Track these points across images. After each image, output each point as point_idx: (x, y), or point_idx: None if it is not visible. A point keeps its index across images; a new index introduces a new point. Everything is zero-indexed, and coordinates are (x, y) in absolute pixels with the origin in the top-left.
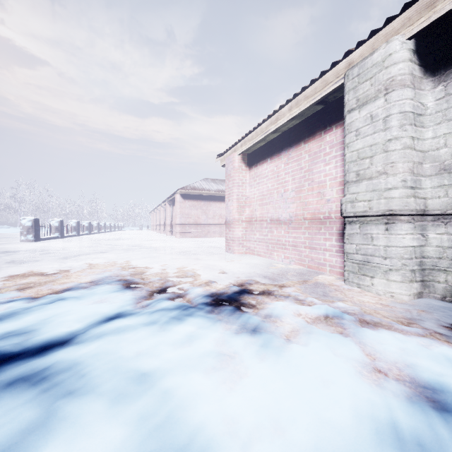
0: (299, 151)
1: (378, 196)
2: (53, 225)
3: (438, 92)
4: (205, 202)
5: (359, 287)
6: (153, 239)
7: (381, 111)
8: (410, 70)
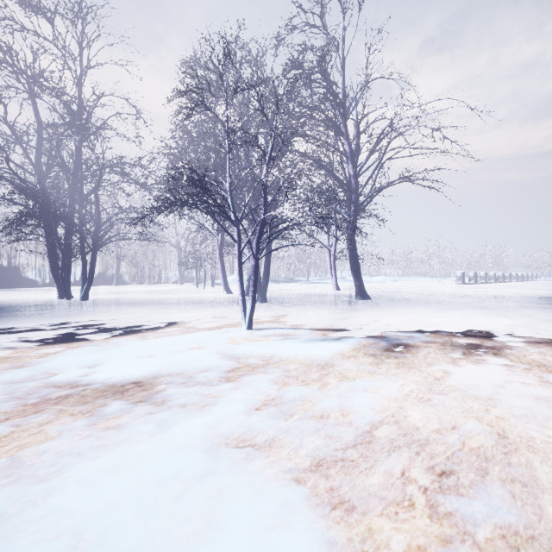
0: None
1: None
2: (470, 275)
3: None
4: None
5: None
6: None
7: None
8: None
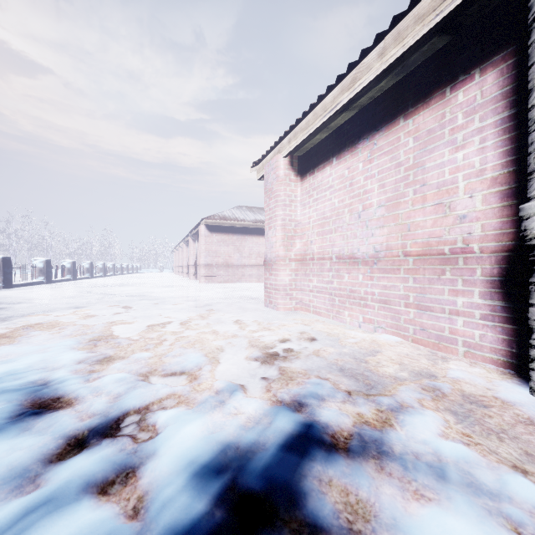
0: (395, 134)
1: None
2: (35, 266)
3: None
4: (239, 236)
5: None
6: (170, 284)
7: None
8: None
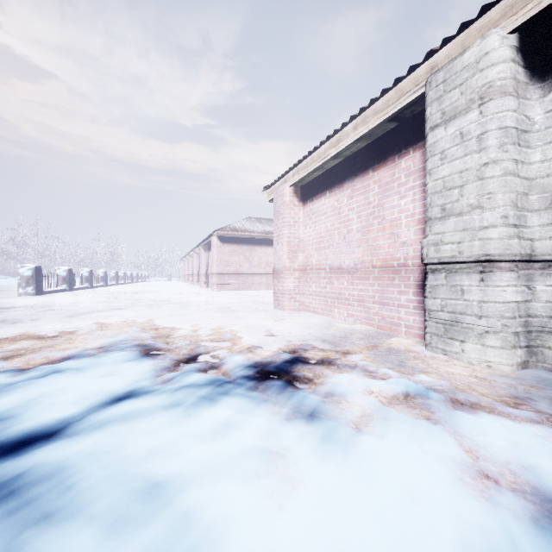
0: (367, 181)
1: (470, 237)
2: (59, 275)
3: (548, 101)
4: (249, 246)
5: (446, 354)
6: (184, 292)
7: (475, 126)
8: (513, 73)
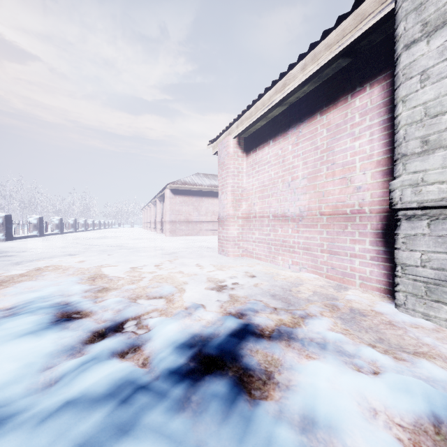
0: (314, 126)
1: None
2: (31, 223)
3: None
4: (197, 198)
5: (429, 319)
6: (141, 237)
7: None
8: None
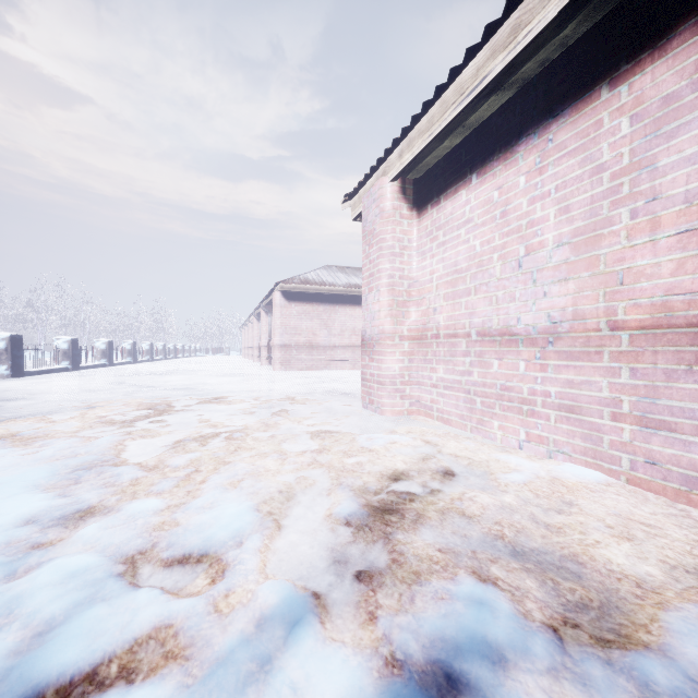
0: (590, 117)
1: None
2: (58, 348)
3: None
4: (327, 306)
5: None
6: (233, 372)
7: None
8: None
